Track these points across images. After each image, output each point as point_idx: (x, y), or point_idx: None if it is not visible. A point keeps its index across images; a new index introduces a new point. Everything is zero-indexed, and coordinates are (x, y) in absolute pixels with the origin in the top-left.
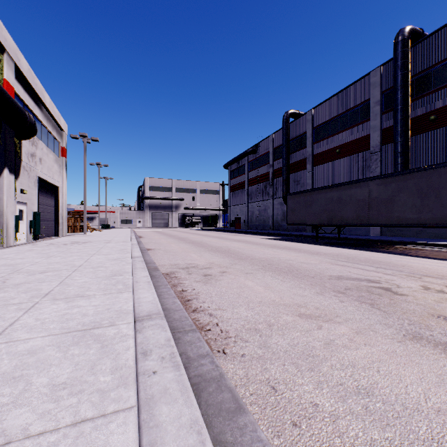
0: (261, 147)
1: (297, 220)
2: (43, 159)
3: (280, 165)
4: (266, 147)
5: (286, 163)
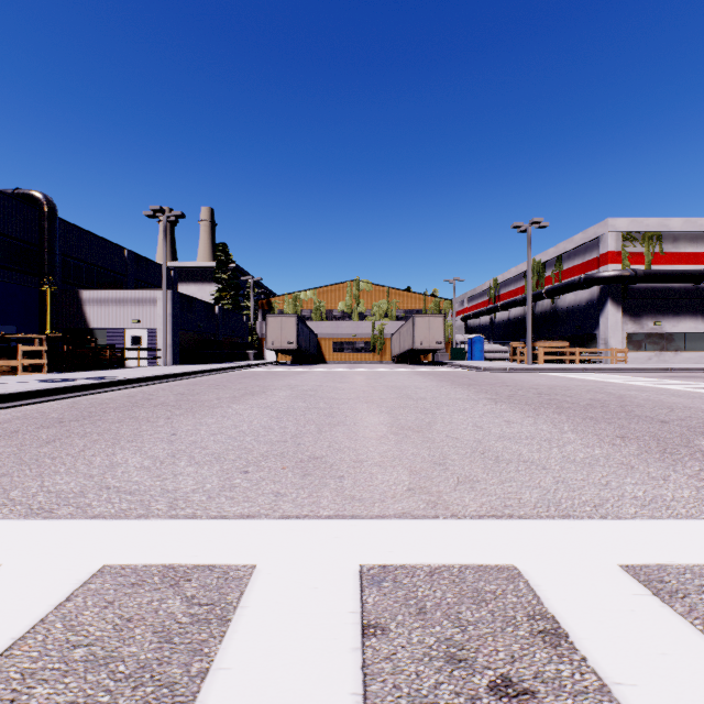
0: None
1: None
2: None
3: None
4: None
5: None
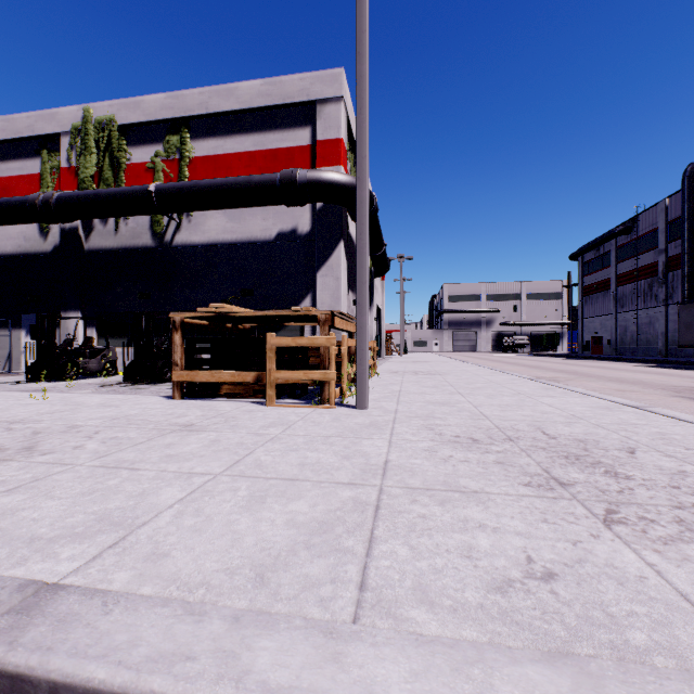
0: (641, 221)
1: (693, 340)
2: (377, 288)
3: (680, 249)
4: (651, 222)
5: (688, 247)
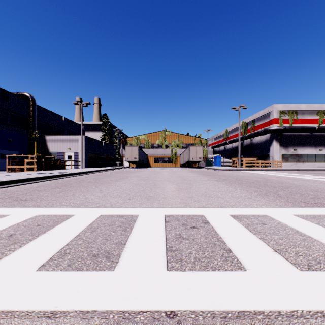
0: None
1: None
2: None
3: None
4: None
5: None
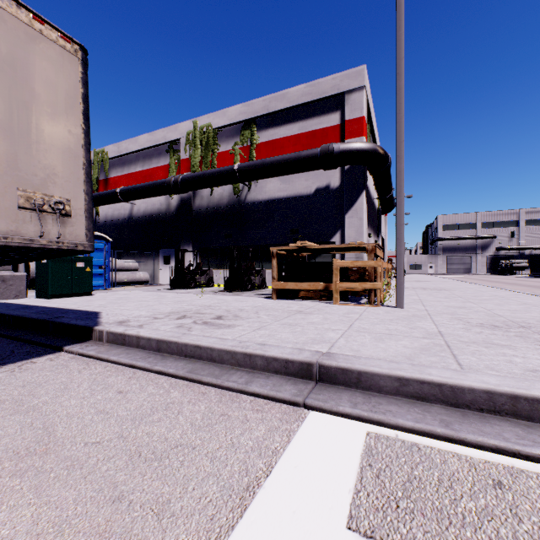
0: None
1: None
2: (382, 222)
3: None
4: None
5: None
